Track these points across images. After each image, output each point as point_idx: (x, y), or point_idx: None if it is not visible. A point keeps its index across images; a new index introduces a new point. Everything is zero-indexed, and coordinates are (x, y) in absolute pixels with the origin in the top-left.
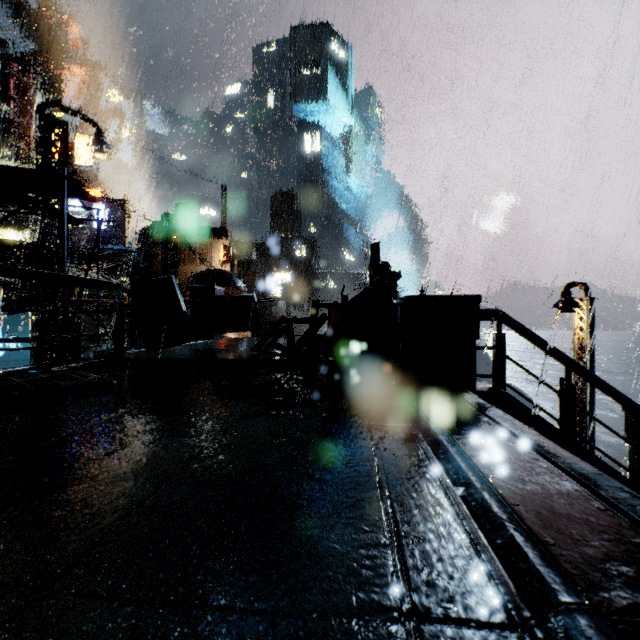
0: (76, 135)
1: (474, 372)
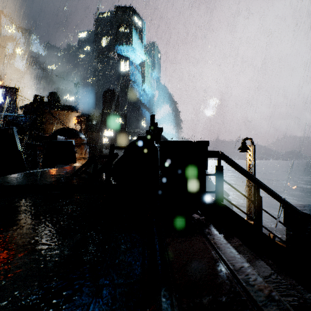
0: None
1: (204, 191)
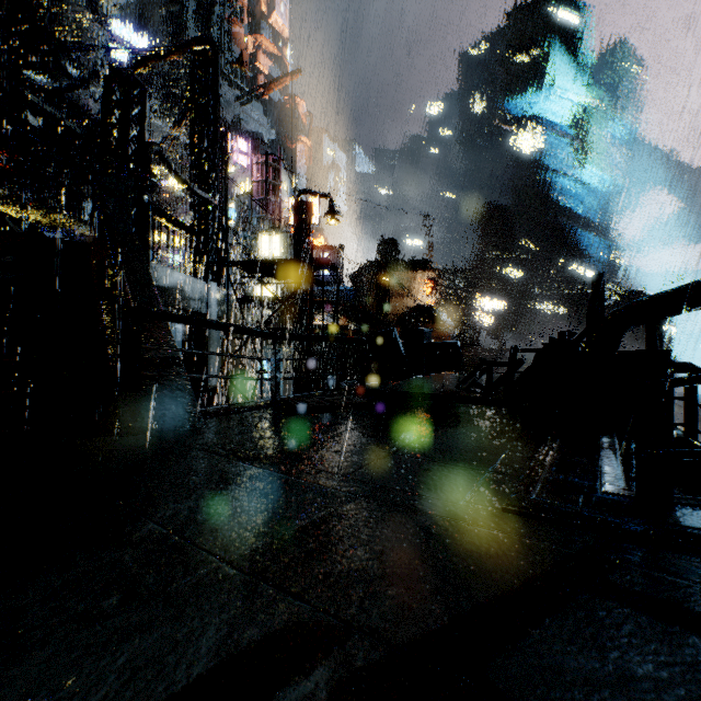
0: (310, 200)
1: None
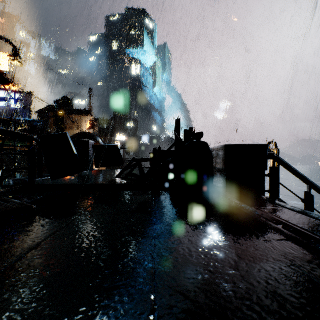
0: None
1: (264, 189)
